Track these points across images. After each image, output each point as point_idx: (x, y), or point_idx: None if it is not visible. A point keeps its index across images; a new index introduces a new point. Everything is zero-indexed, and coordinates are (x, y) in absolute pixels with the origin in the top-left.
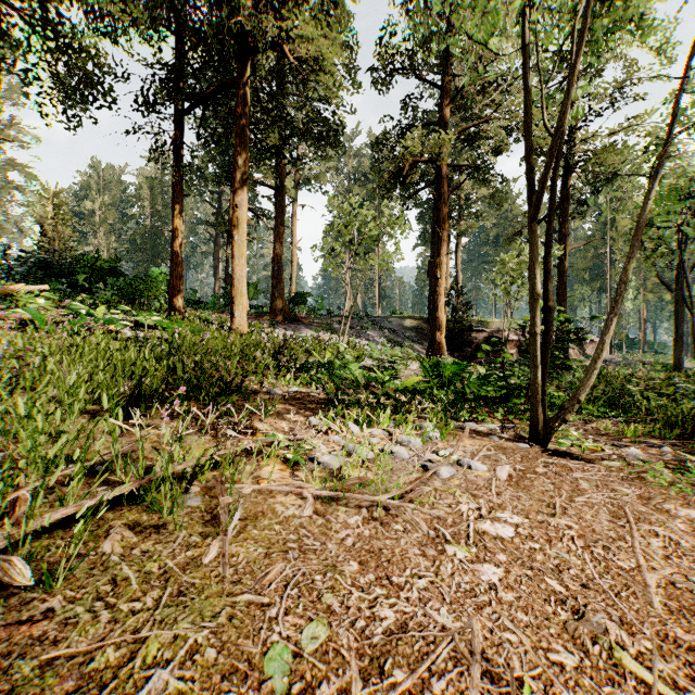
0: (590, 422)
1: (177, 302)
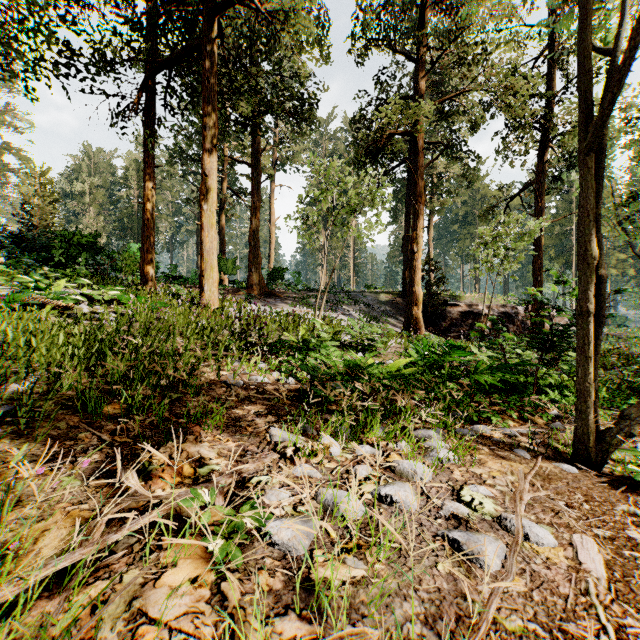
0: None
1: (148, 276)
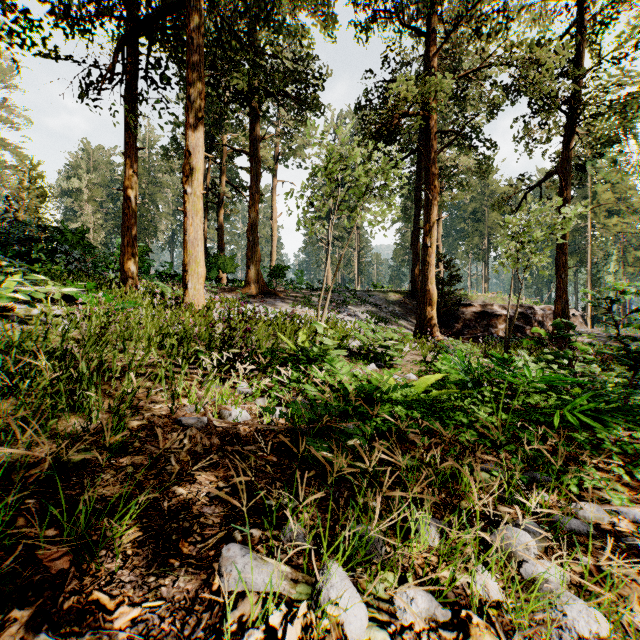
0: None
1: (129, 272)
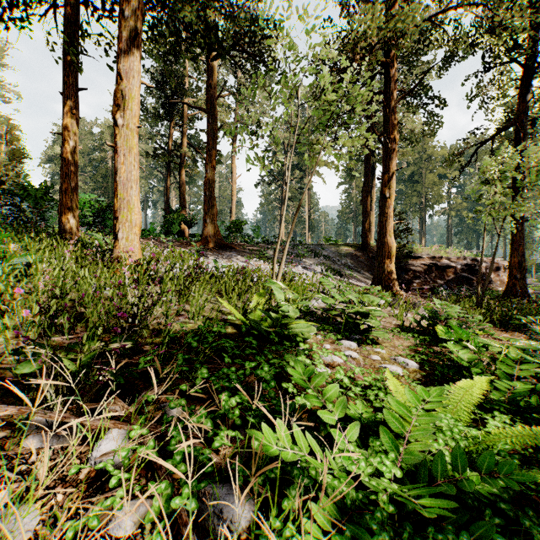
0: None
1: (67, 223)
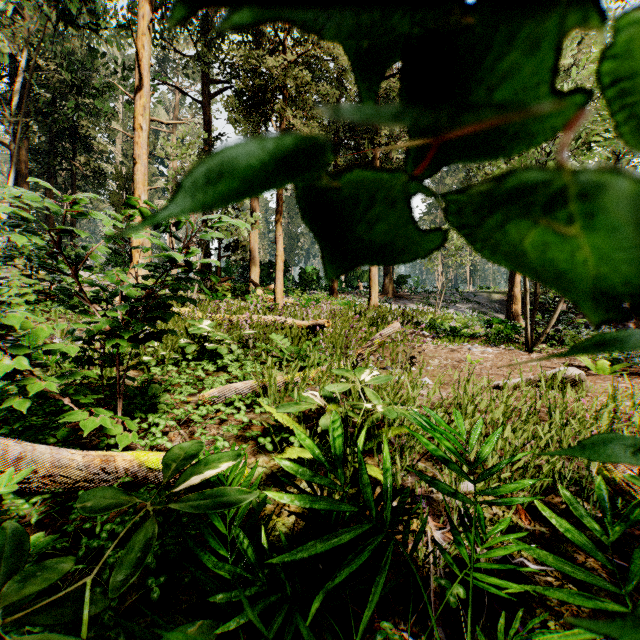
0: None
1: (334, 289)
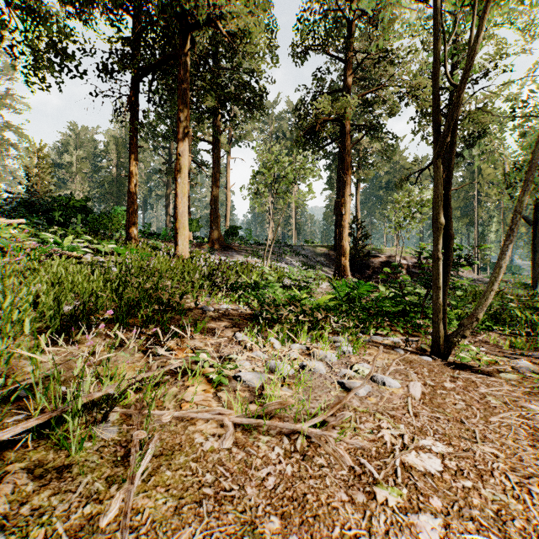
0: (478, 335)
1: (132, 233)
